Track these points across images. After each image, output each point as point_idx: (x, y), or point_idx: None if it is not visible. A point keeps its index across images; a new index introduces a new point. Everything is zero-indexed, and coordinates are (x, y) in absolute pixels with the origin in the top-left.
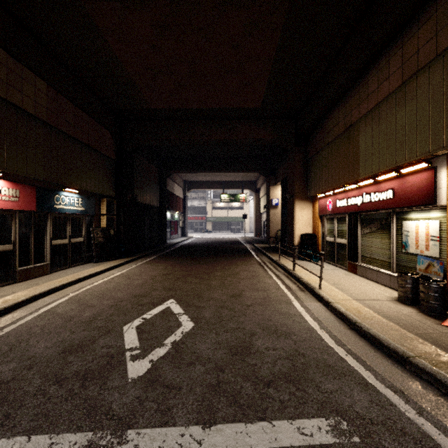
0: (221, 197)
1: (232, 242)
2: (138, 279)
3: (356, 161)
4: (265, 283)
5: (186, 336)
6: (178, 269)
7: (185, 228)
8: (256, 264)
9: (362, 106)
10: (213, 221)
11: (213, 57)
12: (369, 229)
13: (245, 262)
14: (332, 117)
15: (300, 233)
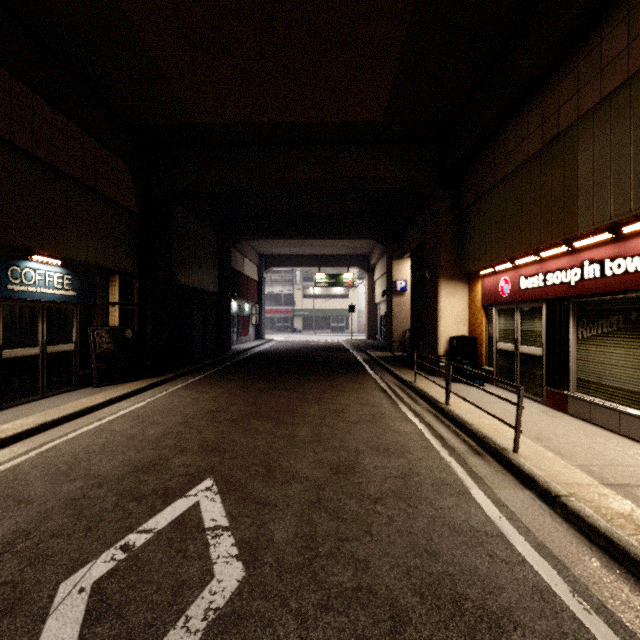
0: (316, 278)
1: (332, 348)
2: (158, 423)
3: (570, 201)
4: (399, 432)
5: (215, 629)
6: (238, 401)
7: (260, 326)
8: (376, 389)
9: (587, 91)
10: (303, 316)
11: (300, 7)
12: (595, 329)
13: (356, 386)
14: (512, 130)
15: (448, 335)
